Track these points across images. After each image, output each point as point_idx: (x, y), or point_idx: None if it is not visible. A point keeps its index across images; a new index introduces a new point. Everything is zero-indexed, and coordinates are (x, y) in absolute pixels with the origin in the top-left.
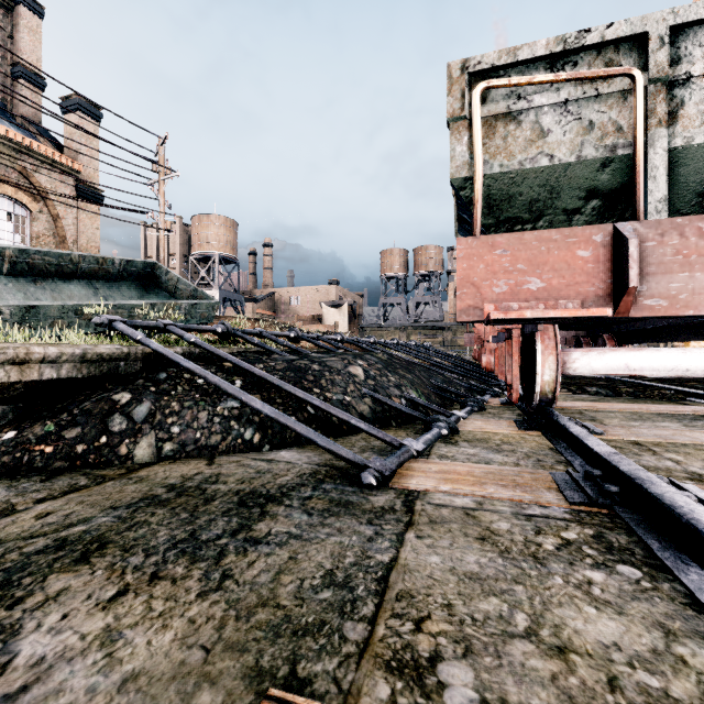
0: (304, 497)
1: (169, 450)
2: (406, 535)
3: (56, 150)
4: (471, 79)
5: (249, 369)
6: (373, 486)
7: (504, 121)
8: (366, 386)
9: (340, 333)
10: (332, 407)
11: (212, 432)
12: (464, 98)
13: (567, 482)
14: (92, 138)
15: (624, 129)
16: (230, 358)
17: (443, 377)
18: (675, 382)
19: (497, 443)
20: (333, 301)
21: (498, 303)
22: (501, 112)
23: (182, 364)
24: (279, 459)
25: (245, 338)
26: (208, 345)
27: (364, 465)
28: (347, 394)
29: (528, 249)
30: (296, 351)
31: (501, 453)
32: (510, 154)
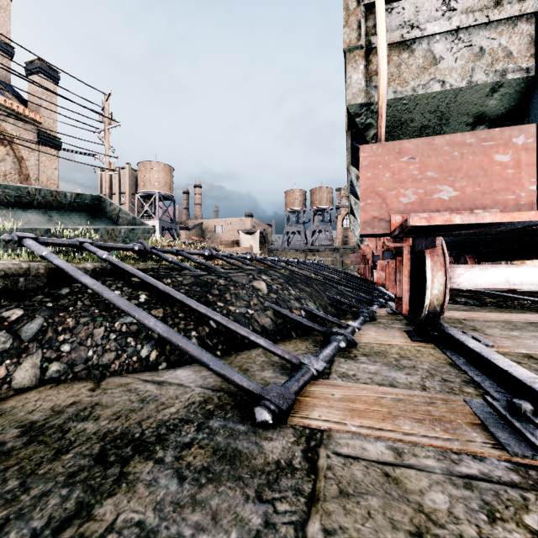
0: (182, 444)
1: (55, 371)
2: (308, 526)
3: (22, 105)
4: (366, 12)
5: (154, 284)
6: (268, 424)
7: (398, 50)
8: (269, 300)
9: (249, 253)
10: (232, 322)
11: (106, 350)
12: (360, 28)
13: (491, 416)
14: (52, 95)
15: (513, 54)
16: (137, 273)
17: (337, 290)
18: (526, 293)
19: (396, 358)
20: (248, 230)
21: (406, 213)
22: (395, 41)
23: (80, 280)
24: (172, 380)
25: (161, 255)
26: (118, 262)
27: (259, 396)
28: (250, 307)
29: (439, 154)
30: (207, 267)
31: (402, 371)
32: (404, 81)
